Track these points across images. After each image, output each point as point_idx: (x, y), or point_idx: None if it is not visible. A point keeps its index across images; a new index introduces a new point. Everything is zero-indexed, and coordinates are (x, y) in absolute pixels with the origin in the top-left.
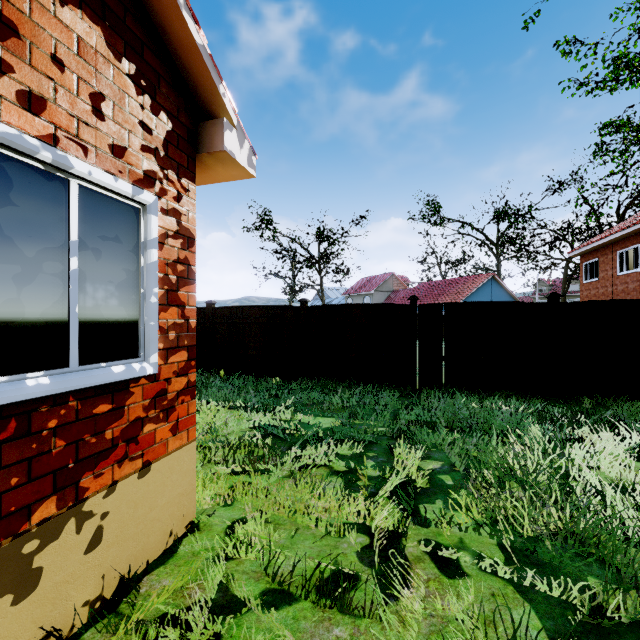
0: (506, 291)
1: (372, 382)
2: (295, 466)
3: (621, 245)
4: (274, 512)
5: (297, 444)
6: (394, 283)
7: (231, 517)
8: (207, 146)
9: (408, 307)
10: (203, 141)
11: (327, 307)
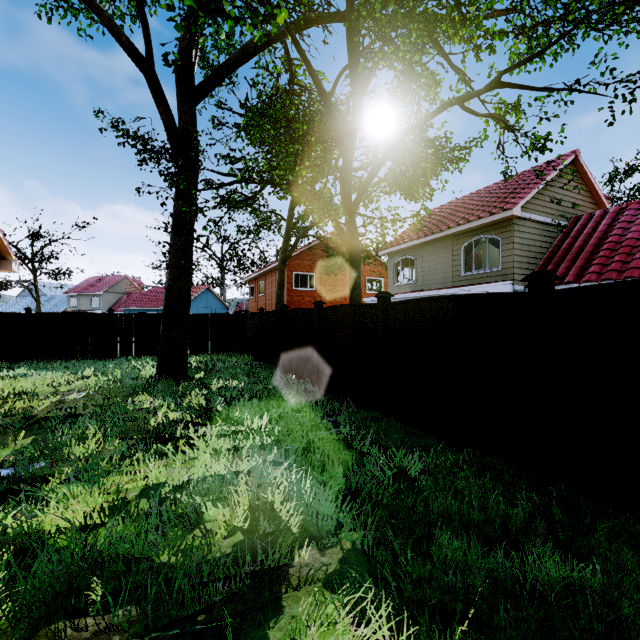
0: (219, 299)
1: (84, 358)
2: (36, 379)
3: (260, 279)
4: (32, 384)
5: (35, 375)
6: (127, 285)
7: (13, 386)
8: (4, 268)
9: (108, 315)
10: (2, 266)
11: (49, 314)
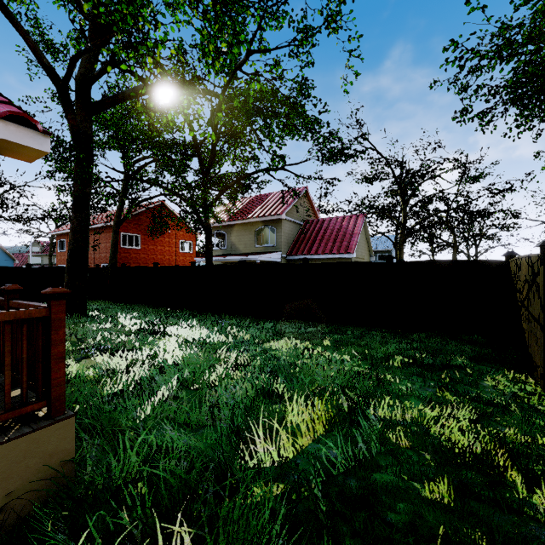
0: (3, 250)
1: None
2: None
3: None
4: None
5: None
6: None
7: None
8: None
9: None
10: None
11: None
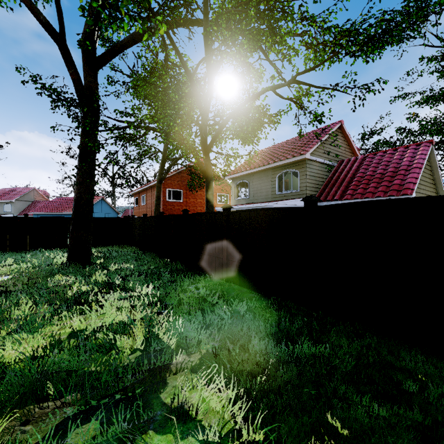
0: (111, 207)
1: (3, 251)
2: None
3: (143, 193)
4: None
5: None
6: (35, 195)
7: None
8: None
9: (23, 218)
10: None
11: None
